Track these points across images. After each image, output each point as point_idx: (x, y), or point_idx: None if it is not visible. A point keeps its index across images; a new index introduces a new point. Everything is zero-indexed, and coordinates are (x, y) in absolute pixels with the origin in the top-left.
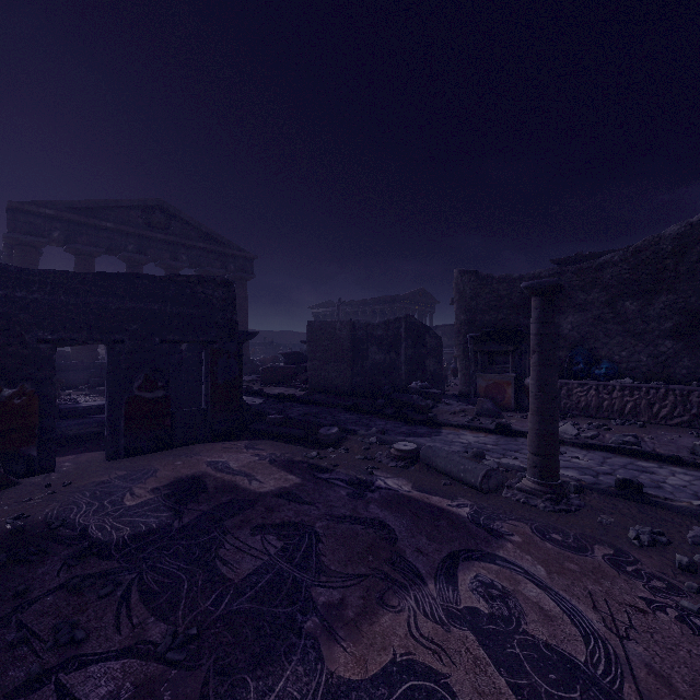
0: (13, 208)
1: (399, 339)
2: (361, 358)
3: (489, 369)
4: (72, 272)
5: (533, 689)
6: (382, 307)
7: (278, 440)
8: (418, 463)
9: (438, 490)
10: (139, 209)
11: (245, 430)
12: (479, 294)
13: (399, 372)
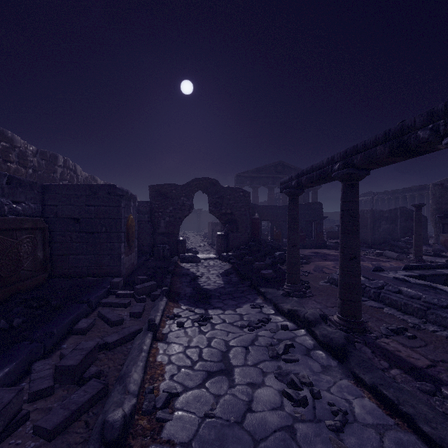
0: (237, 176)
1: (397, 218)
2: (377, 226)
3: (447, 232)
4: (286, 205)
5: (375, 265)
6: (411, 194)
7: (336, 250)
8: (382, 256)
9: (382, 258)
10: (272, 166)
11: (325, 248)
12: (443, 195)
13: (397, 233)
